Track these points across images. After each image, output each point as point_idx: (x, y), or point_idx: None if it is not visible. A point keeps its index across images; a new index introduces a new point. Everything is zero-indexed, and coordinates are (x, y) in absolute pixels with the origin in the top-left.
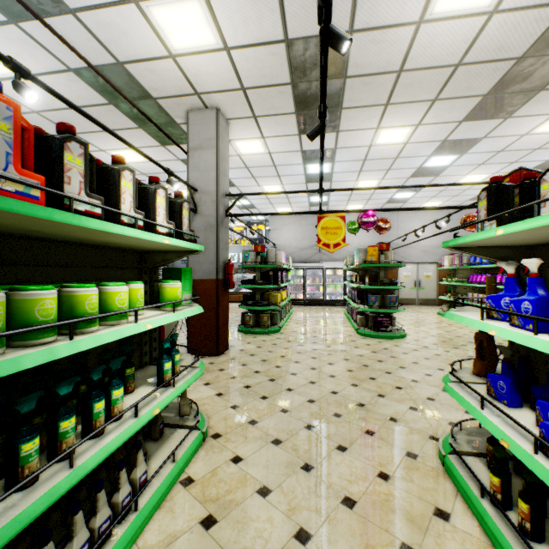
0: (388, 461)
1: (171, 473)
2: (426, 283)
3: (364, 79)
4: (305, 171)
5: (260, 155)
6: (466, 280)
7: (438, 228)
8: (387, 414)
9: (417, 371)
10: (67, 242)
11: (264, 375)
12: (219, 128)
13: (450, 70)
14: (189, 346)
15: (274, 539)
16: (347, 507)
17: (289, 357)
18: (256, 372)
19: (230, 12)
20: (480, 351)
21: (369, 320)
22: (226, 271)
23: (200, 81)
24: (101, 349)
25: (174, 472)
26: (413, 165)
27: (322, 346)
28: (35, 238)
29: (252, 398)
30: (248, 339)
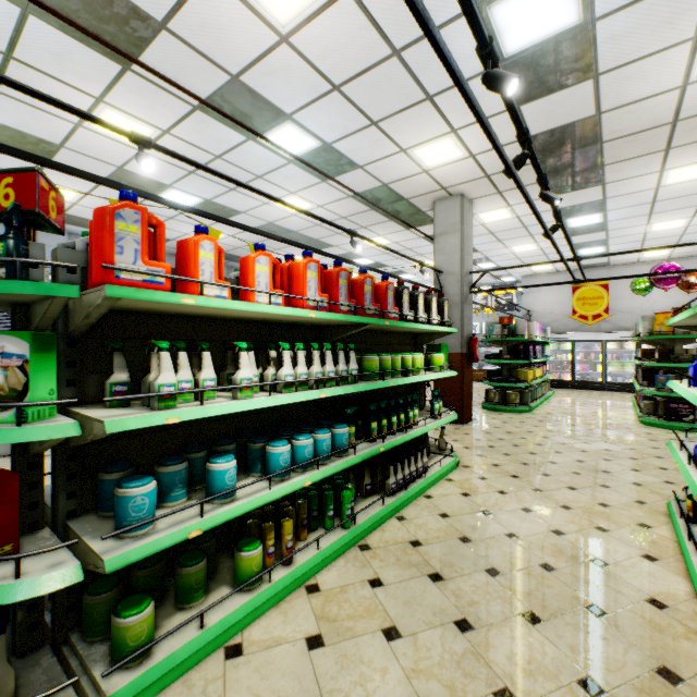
0: (612, 500)
1: (440, 471)
2: None
3: (625, 138)
4: (566, 226)
5: (506, 221)
6: None
7: None
8: (632, 481)
9: None
10: (386, 331)
11: (508, 442)
12: (463, 212)
13: None
14: None
15: (506, 507)
16: (563, 508)
17: (537, 433)
18: (500, 439)
19: (475, 136)
20: None
21: (658, 407)
22: (469, 345)
23: (447, 180)
24: (397, 393)
25: (441, 471)
26: None
27: (581, 428)
28: (377, 330)
29: (495, 453)
30: (492, 415)
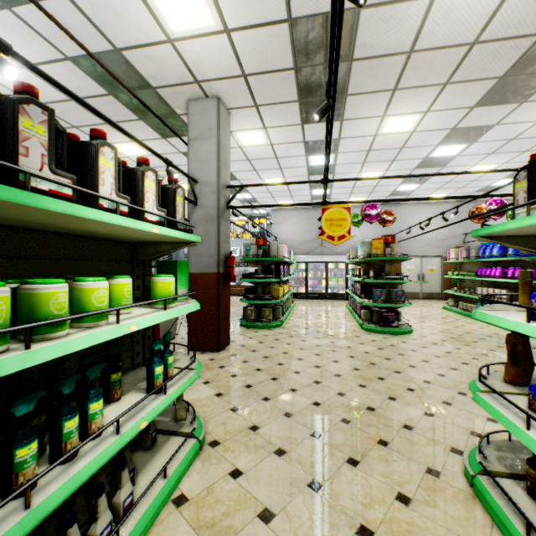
0: (406, 480)
1: (162, 492)
2: (430, 277)
3: (371, 62)
4: (308, 163)
5: (262, 147)
6: (474, 273)
7: (445, 220)
8: (400, 421)
9: (428, 370)
10: (43, 231)
11: (266, 373)
12: (219, 117)
13: (465, 50)
14: (189, 341)
15: None
16: None
17: (292, 353)
18: (258, 370)
19: None
20: (513, 355)
21: (373, 315)
22: (226, 264)
23: (199, 68)
24: (85, 351)
25: (165, 490)
26: (419, 155)
27: (325, 341)
28: (2, 225)
29: (253, 399)
30: (249, 333)
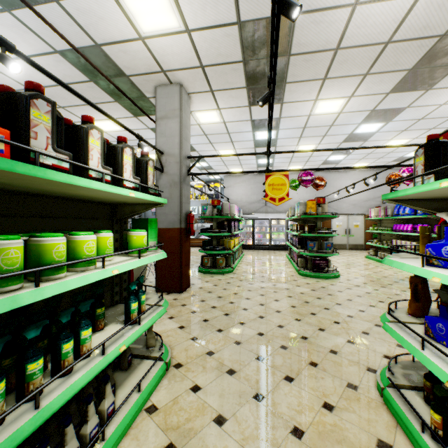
0: (331, 392)
1: (137, 403)
2: (355, 231)
3: (305, 56)
4: (254, 138)
5: (216, 124)
6: (390, 228)
7: (367, 185)
8: (327, 347)
9: (351, 307)
10: (43, 195)
11: (220, 310)
12: (181, 100)
13: (381, 47)
14: (156, 284)
15: None
16: (296, 437)
17: (241, 294)
18: (213, 307)
19: None
20: (415, 293)
21: (308, 262)
22: (187, 221)
23: (165, 60)
24: (75, 291)
25: (139, 401)
26: (346, 131)
27: (268, 284)
28: (12, 191)
29: (209, 331)
30: (206, 278)
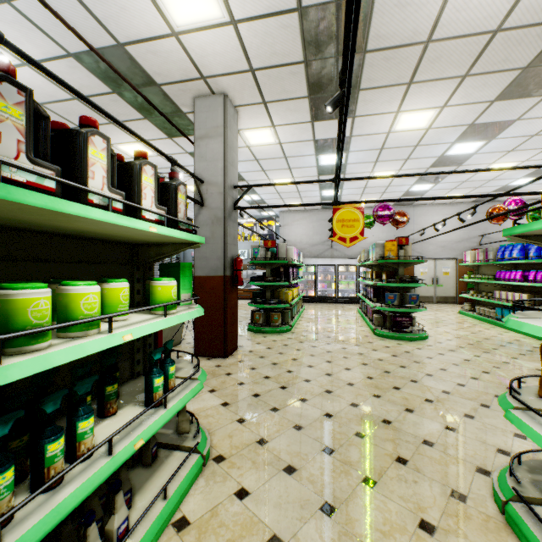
0: (429, 504)
1: (161, 516)
2: (445, 280)
3: (385, 53)
4: (318, 163)
5: (270, 146)
6: (492, 276)
7: (462, 221)
8: (419, 436)
9: (446, 379)
10: (31, 230)
11: (275, 381)
12: (226, 115)
13: (487, 38)
14: (195, 346)
15: None
16: None
17: (301, 360)
18: (266, 378)
19: None
20: None
21: (386, 320)
22: (234, 267)
23: (205, 63)
24: (80, 360)
25: (165, 513)
26: (435, 153)
27: (336, 347)
28: None
29: (261, 410)
30: (257, 339)
